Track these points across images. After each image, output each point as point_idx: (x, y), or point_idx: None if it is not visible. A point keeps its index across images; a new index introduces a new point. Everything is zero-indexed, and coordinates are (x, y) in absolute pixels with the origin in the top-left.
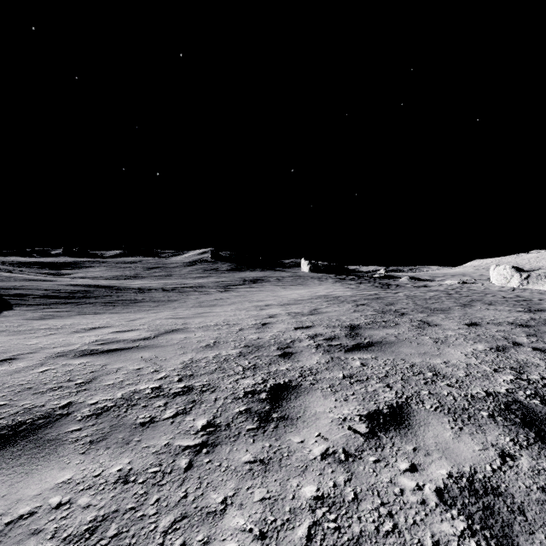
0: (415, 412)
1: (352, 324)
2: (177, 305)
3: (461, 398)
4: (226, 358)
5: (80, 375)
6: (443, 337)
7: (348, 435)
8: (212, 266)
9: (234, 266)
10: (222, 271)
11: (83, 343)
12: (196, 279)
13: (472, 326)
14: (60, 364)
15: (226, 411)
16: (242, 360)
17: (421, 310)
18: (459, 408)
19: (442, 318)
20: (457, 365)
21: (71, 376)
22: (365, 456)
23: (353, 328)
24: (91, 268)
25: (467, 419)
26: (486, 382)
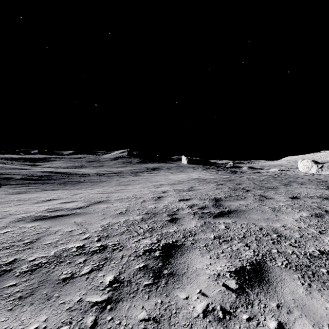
0: (270, 269)
1: (216, 197)
2: (105, 184)
3: (302, 256)
4: (132, 222)
5: (29, 236)
6: (277, 207)
7: (223, 291)
8: (128, 160)
9: (141, 160)
10: (134, 163)
11: (38, 211)
12: (118, 168)
13: (294, 199)
14: (18, 227)
15: (129, 268)
16: (143, 224)
17: (259, 188)
18: (303, 265)
19: (273, 193)
20: (292, 228)
21: (22, 237)
22: (239, 314)
23: (217, 200)
24: (55, 161)
25: (312, 275)
26: (317, 242)
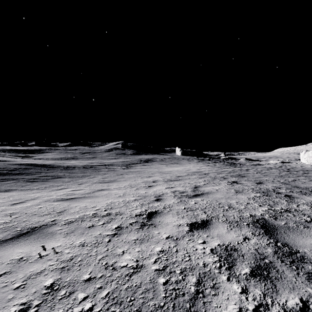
0: None
1: (256, 217)
2: (85, 181)
3: None
4: None
5: None
6: None
7: None
8: (121, 152)
9: (135, 152)
10: (127, 155)
11: None
12: (110, 159)
13: None
14: None
15: None
16: None
17: (300, 191)
18: None
19: None
20: None
21: None
22: None
23: (265, 226)
24: (49, 153)
25: None
26: None
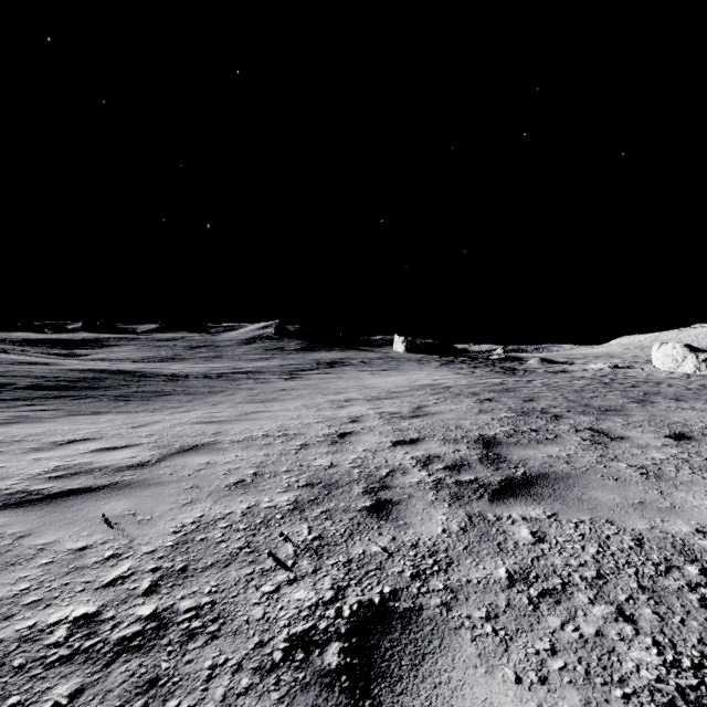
0: None
1: (484, 436)
2: (220, 400)
3: None
4: (266, 517)
5: None
6: (650, 464)
7: None
8: (275, 345)
9: (305, 345)
10: (289, 351)
11: (27, 475)
12: (254, 362)
13: (682, 440)
14: None
15: None
16: (297, 522)
17: (582, 410)
18: None
19: (622, 424)
20: None
21: None
22: None
23: (488, 443)
24: (117, 347)
25: None
26: None
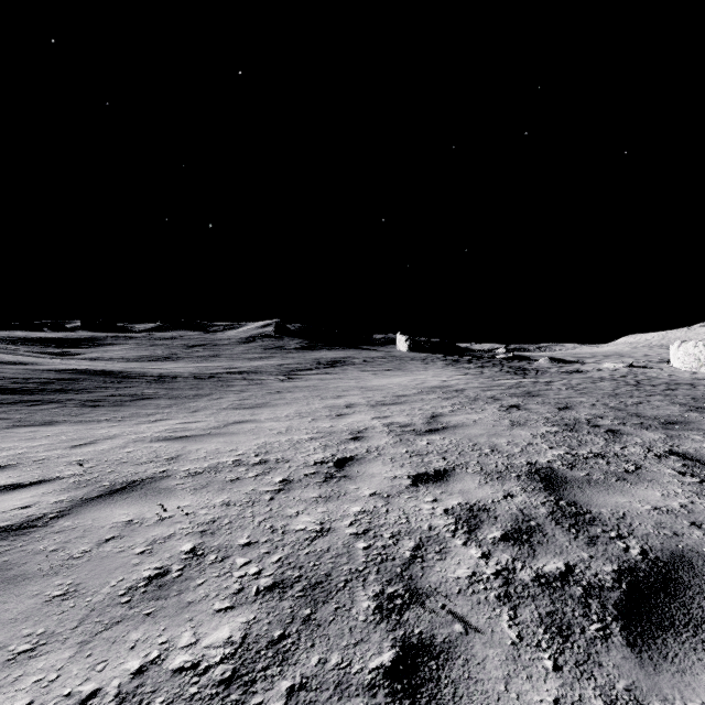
0: None
1: (536, 465)
2: (203, 405)
3: None
4: None
5: None
6: None
7: None
8: (275, 343)
9: (305, 343)
10: (289, 350)
11: None
12: (252, 361)
13: None
14: None
15: None
16: None
17: (639, 423)
18: None
19: None
20: None
21: None
22: None
23: (548, 479)
24: (113, 346)
25: None
26: None
